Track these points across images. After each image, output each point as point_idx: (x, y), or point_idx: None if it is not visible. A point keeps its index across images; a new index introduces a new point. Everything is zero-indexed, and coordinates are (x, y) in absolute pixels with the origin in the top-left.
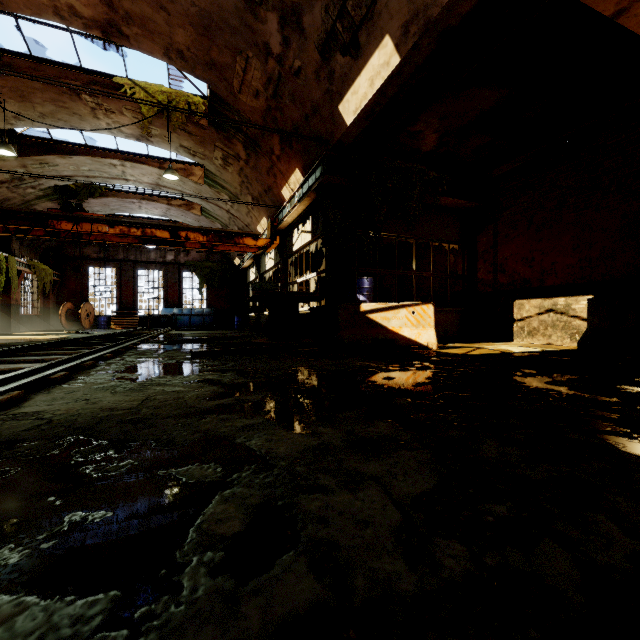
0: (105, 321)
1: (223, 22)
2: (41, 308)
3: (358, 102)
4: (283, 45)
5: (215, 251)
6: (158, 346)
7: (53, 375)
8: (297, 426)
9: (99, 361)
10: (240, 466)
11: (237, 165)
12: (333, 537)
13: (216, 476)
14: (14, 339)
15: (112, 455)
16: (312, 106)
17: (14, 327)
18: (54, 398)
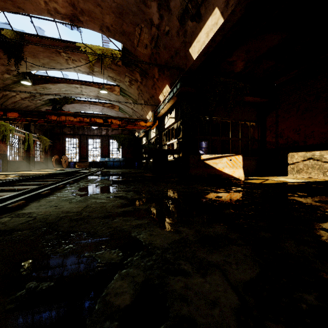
0: (73, 164)
1: (129, 10)
2: (44, 158)
3: (200, 46)
4: (159, 19)
5: (126, 129)
6: (97, 177)
7: (42, 192)
8: (167, 226)
9: (67, 185)
10: (133, 252)
11: (136, 84)
12: (192, 314)
13: (118, 259)
14: (30, 173)
15: (62, 241)
16: (175, 51)
17: (31, 167)
18: (40, 205)
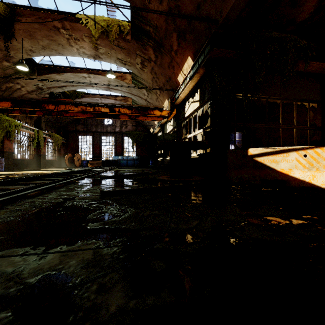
0: (86, 163)
1: None
2: (57, 156)
3: None
4: None
5: (140, 125)
6: (93, 181)
7: None
8: None
9: (20, 200)
10: None
11: (149, 66)
12: None
13: None
14: (28, 173)
15: None
16: None
17: (42, 166)
18: None
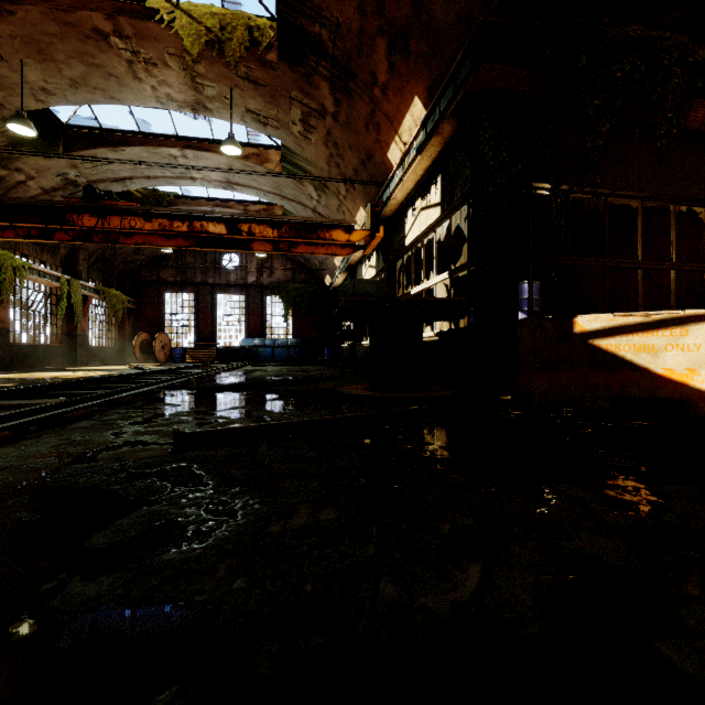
0: (180, 354)
1: None
2: (116, 339)
3: None
4: None
5: (302, 270)
6: (179, 398)
7: None
8: None
9: None
10: None
11: (322, 127)
12: None
13: None
14: (37, 377)
15: None
16: None
17: (81, 360)
18: None
